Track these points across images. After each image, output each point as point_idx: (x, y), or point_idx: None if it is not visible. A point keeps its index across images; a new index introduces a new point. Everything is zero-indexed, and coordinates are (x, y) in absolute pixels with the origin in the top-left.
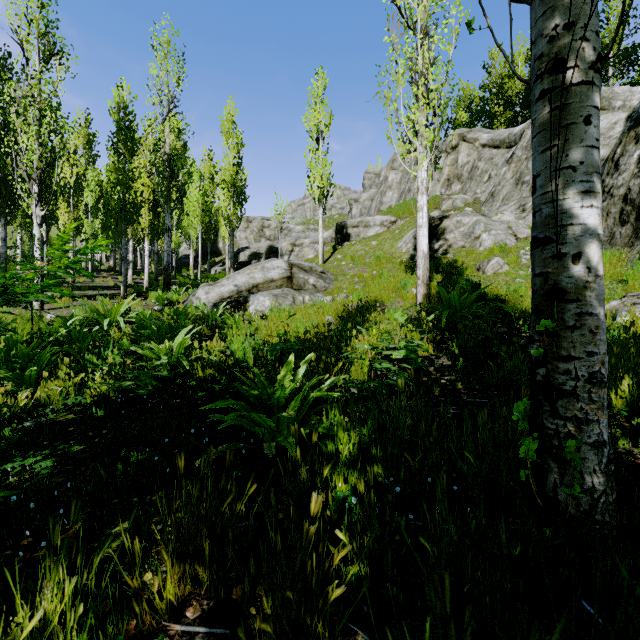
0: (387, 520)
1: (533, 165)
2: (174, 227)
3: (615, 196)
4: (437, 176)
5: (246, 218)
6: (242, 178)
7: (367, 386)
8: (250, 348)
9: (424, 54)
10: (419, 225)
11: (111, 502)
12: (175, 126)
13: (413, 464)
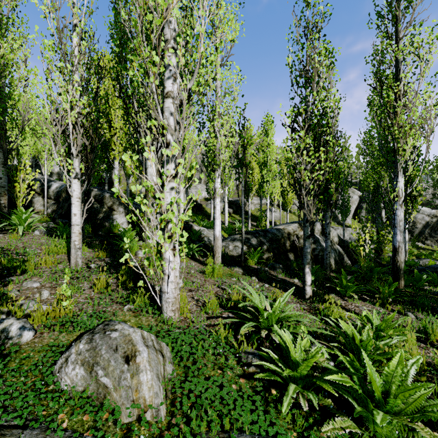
0: None
1: None
2: None
3: None
4: None
5: None
6: None
7: None
8: None
9: None
10: None
11: None
12: None
13: None
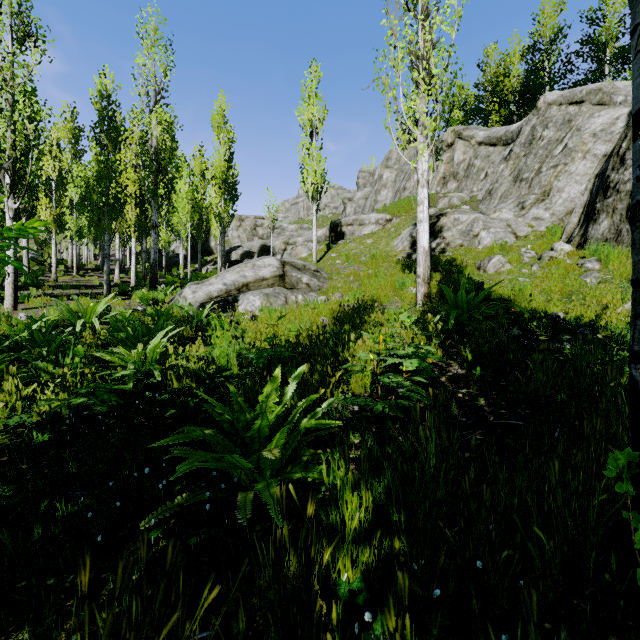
0: (417, 633)
1: (639, 91)
2: (164, 225)
3: (621, 192)
4: (433, 174)
5: (238, 216)
6: (233, 174)
7: (375, 409)
8: (234, 354)
9: (425, 37)
10: (419, 220)
11: (15, 587)
12: (162, 118)
13: (451, 537)
